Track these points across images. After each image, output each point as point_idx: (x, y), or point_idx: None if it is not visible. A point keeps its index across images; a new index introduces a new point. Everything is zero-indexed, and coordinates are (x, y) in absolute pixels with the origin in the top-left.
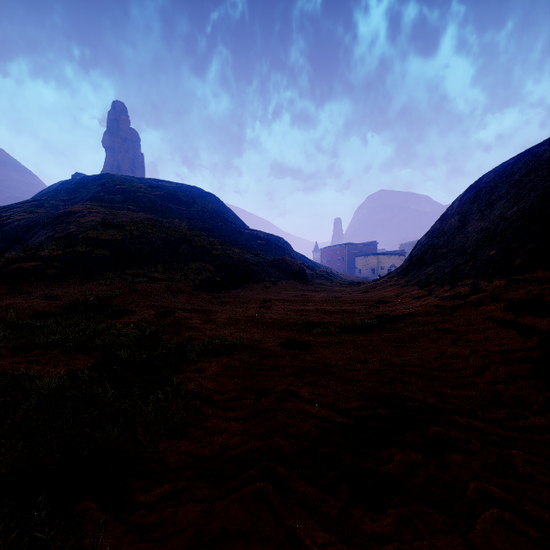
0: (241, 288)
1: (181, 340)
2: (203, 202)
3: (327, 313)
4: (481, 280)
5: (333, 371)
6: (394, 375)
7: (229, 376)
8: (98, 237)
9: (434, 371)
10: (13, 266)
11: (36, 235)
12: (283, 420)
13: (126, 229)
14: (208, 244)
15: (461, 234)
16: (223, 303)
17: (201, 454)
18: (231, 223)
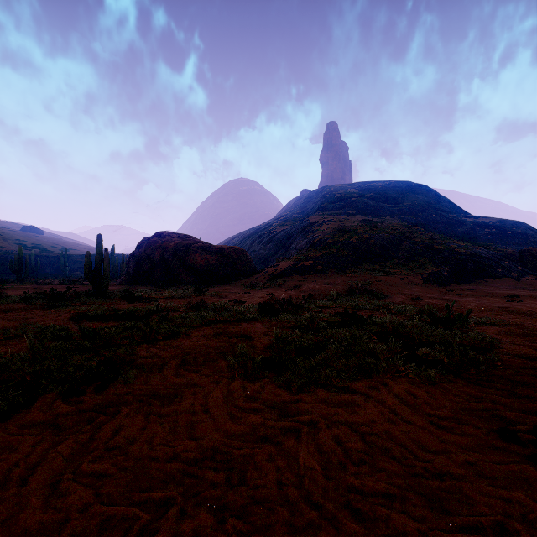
0: (472, 283)
1: (461, 312)
2: (413, 195)
3: None
4: None
5: None
6: None
7: (508, 335)
8: (339, 241)
9: None
10: (300, 264)
11: (295, 242)
12: None
13: (357, 233)
14: (428, 239)
15: None
16: (461, 295)
17: (513, 352)
18: (447, 213)
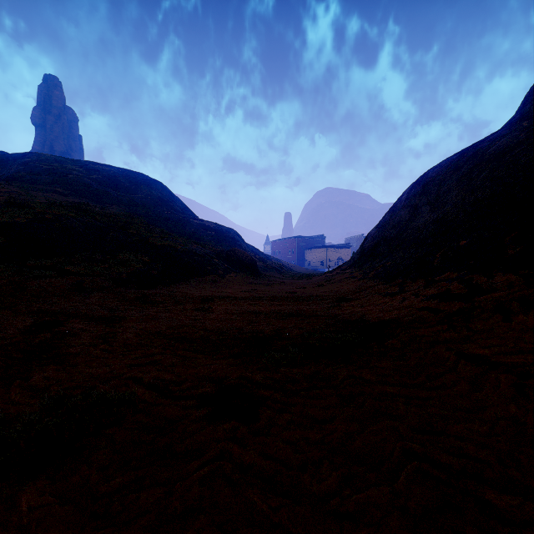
0: (183, 282)
1: None
2: (147, 189)
3: (283, 317)
4: (472, 274)
5: None
6: None
7: None
8: None
9: None
10: None
11: None
12: None
13: (37, 211)
14: (146, 232)
15: (413, 225)
16: (148, 304)
17: None
18: (179, 213)
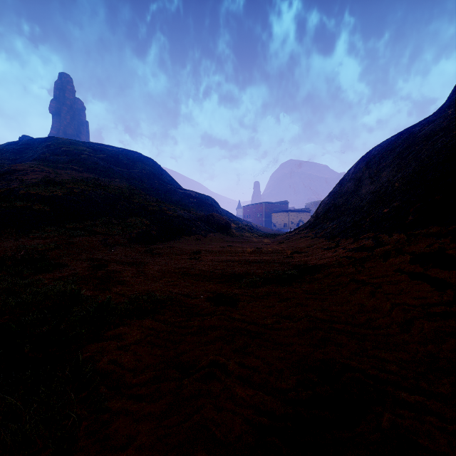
0: (175, 240)
1: (101, 302)
2: (142, 165)
3: (251, 263)
4: (381, 234)
5: (263, 332)
6: (324, 335)
7: (150, 345)
8: (38, 193)
9: (361, 328)
10: None
11: None
12: (209, 416)
13: (67, 187)
14: (145, 201)
15: (357, 195)
16: (156, 255)
17: None
18: (167, 184)
